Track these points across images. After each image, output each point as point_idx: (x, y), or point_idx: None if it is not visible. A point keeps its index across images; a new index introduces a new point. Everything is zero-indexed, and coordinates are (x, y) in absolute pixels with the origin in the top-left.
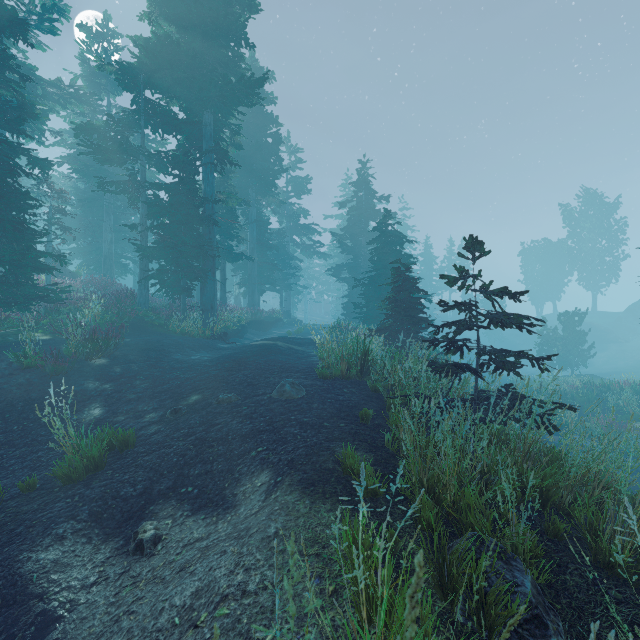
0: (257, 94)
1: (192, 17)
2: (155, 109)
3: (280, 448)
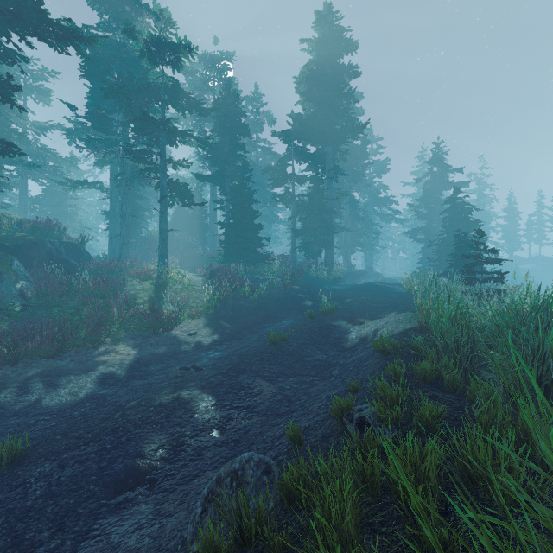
0: (361, 132)
1: (323, 97)
2: (300, 151)
3: (397, 308)
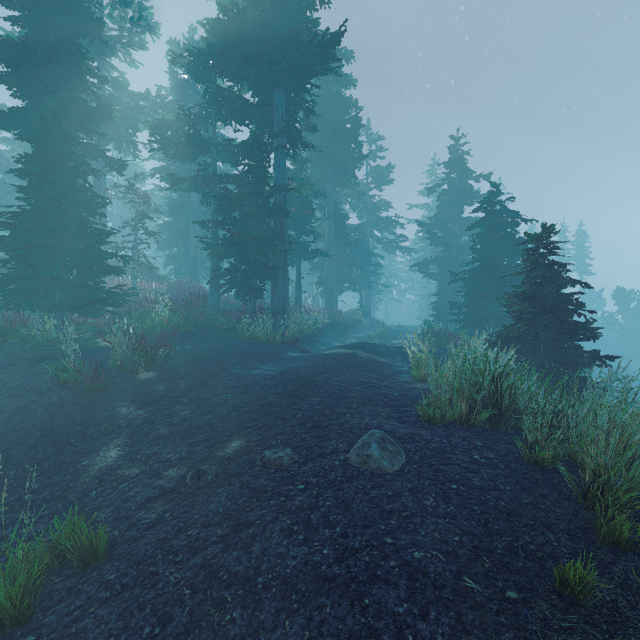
0: (333, 56)
1: None
2: (225, 96)
3: None
